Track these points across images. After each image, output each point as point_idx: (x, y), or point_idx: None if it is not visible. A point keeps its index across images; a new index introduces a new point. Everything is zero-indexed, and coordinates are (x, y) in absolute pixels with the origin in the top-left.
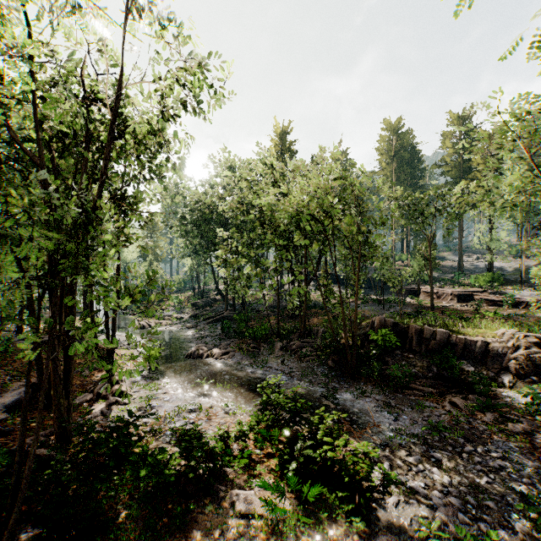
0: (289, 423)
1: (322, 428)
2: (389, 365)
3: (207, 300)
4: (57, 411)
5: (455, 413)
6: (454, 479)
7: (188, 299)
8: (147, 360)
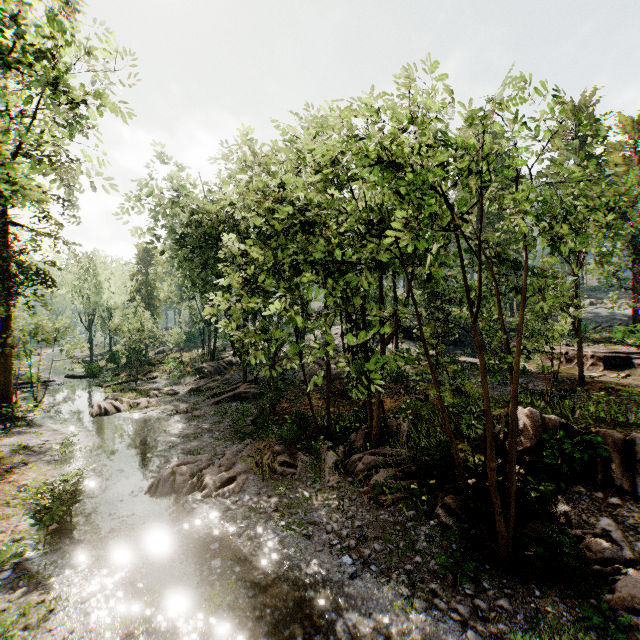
0: None
1: None
2: (573, 525)
3: (218, 364)
4: None
5: None
6: None
7: (193, 362)
8: (39, 521)
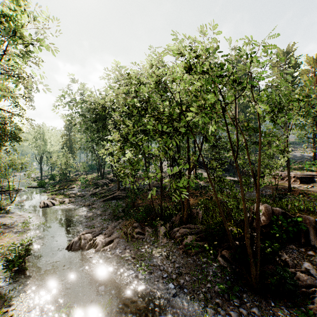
0: None
1: None
2: (289, 266)
3: (105, 181)
4: None
5: None
6: None
7: (93, 179)
8: (7, 266)
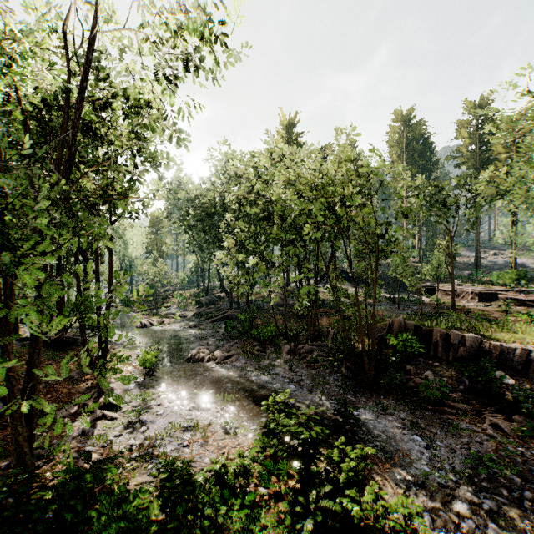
0: (301, 458)
1: (345, 470)
2: (411, 374)
3: (211, 297)
4: (15, 441)
5: (500, 440)
6: None
7: (193, 296)
8: (142, 365)
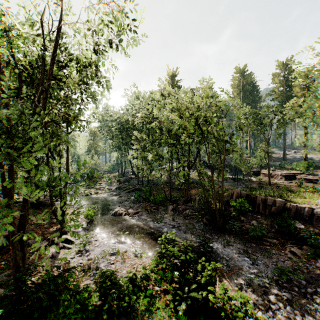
0: (179, 269)
1: (204, 275)
2: (244, 223)
3: (126, 178)
4: (14, 259)
5: (295, 260)
6: (304, 317)
7: (115, 177)
8: (86, 217)
